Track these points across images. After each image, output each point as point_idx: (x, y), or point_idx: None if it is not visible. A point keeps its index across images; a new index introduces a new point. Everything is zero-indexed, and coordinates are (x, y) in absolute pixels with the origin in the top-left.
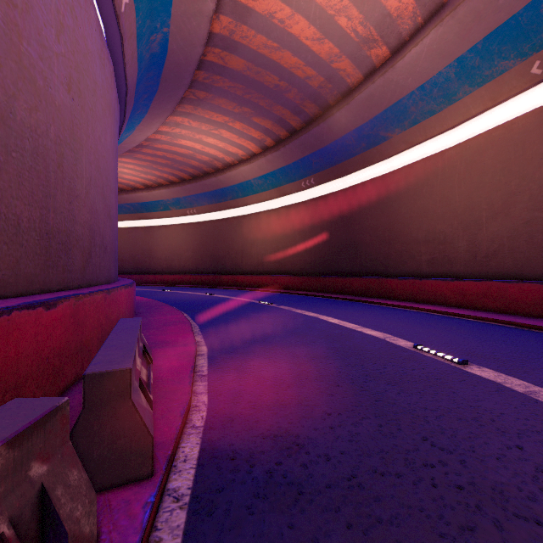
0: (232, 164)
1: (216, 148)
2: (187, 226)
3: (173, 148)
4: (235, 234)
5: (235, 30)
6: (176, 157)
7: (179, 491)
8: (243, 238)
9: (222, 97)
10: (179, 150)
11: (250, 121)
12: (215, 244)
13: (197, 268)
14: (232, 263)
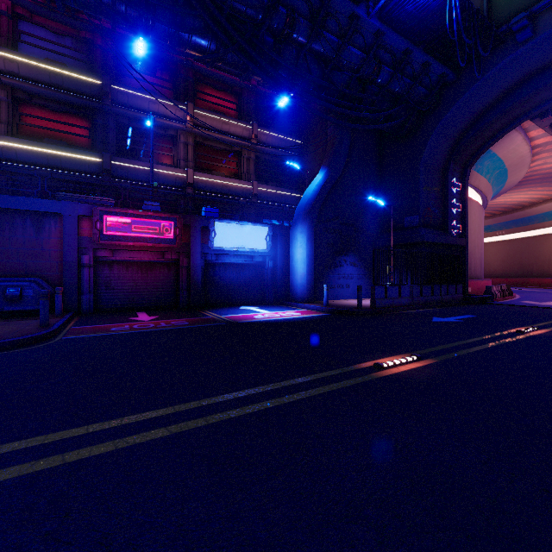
0: (537, 202)
1: (523, 198)
2: (496, 244)
3: (490, 203)
4: (541, 248)
5: (532, 173)
6: (491, 206)
7: (516, 298)
8: (550, 251)
9: (526, 185)
10: (494, 203)
11: (549, 186)
12: (522, 256)
13: (505, 273)
14: (539, 269)
